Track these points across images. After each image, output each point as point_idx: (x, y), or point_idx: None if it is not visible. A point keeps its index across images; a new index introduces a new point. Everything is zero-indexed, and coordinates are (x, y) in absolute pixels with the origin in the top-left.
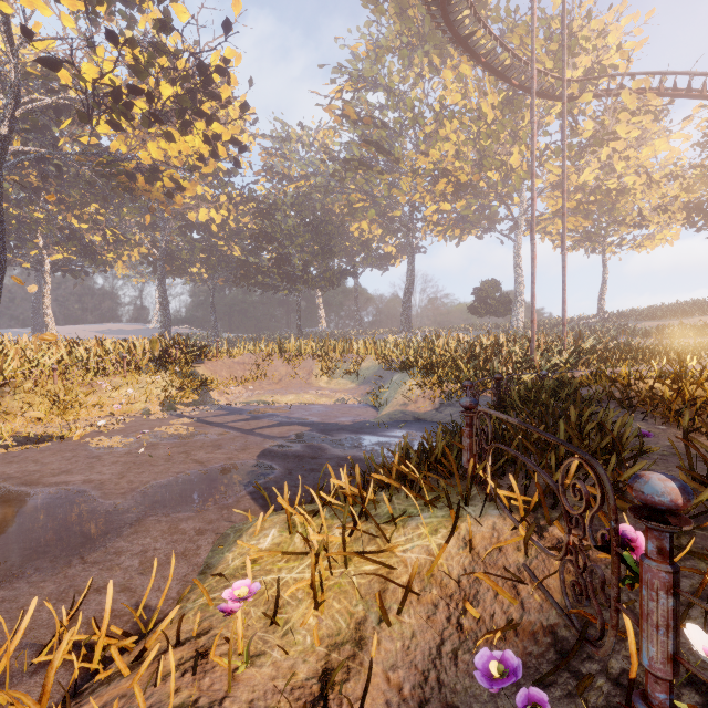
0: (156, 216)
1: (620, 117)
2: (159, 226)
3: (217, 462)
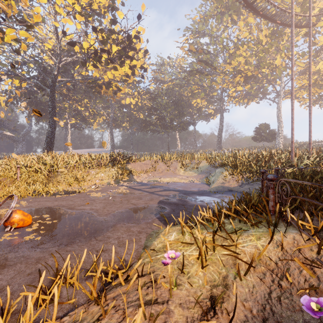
0: (109, 103)
1: None
2: (110, 107)
3: (141, 204)
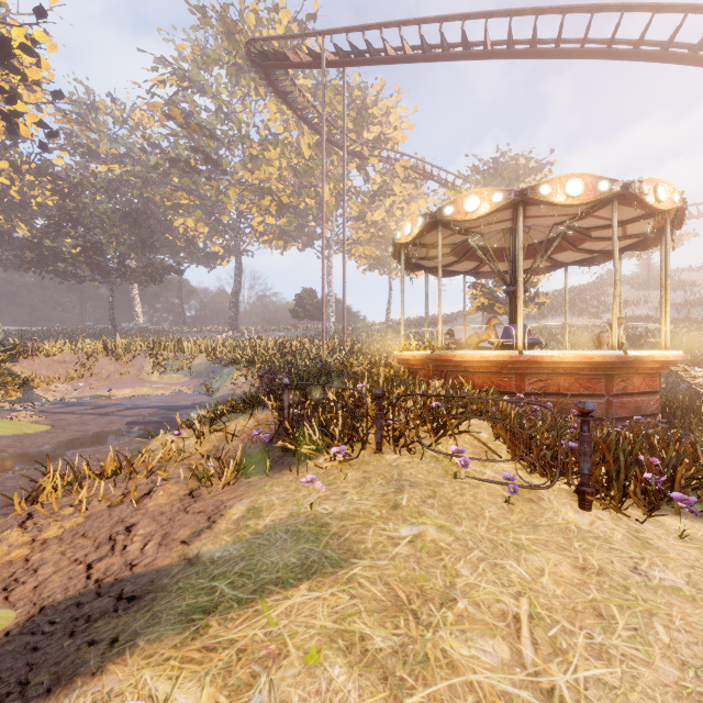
0: None
1: (395, 181)
2: None
3: (95, 430)
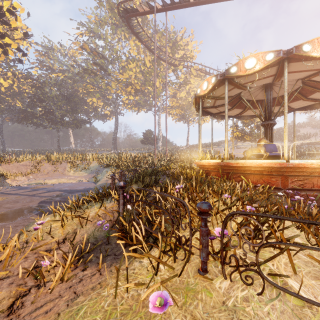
0: None
1: (191, 76)
2: None
3: (18, 207)
